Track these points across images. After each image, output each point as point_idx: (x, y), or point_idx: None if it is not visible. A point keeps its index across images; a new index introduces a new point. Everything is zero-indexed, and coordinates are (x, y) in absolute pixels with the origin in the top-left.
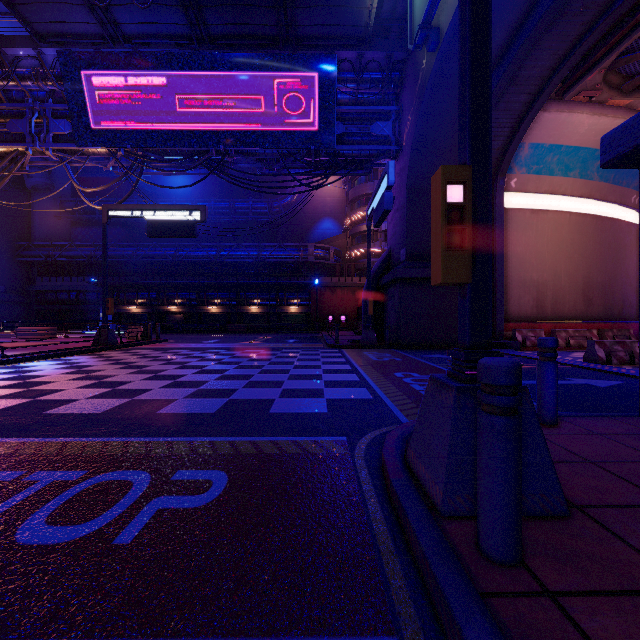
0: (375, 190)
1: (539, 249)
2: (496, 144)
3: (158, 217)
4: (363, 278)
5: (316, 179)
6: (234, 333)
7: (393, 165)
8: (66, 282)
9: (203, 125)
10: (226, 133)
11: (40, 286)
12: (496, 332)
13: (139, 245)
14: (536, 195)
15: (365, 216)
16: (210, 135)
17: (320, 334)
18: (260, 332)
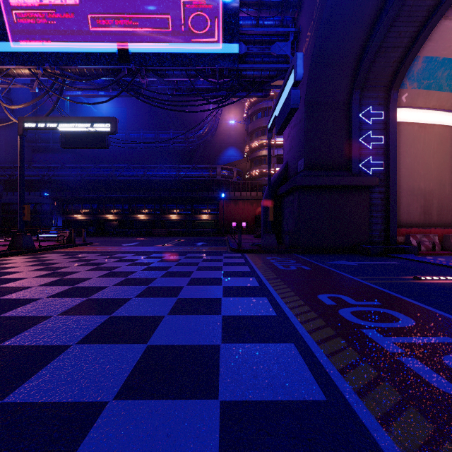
0: (278, 96)
1: (426, 160)
2: (393, 56)
3: (71, 128)
4: (259, 193)
5: (223, 117)
6: (157, 236)
7: (301, 57)
8: (26, 196)
9: (115, 44)
10: (136, 52)
11: (5, 199)
12: (389, 237)
13: (83, 167)
14: (423, 111)
15: (261, 144)
16: (122, 54)
17: (225, 237)
18: (178, 235)
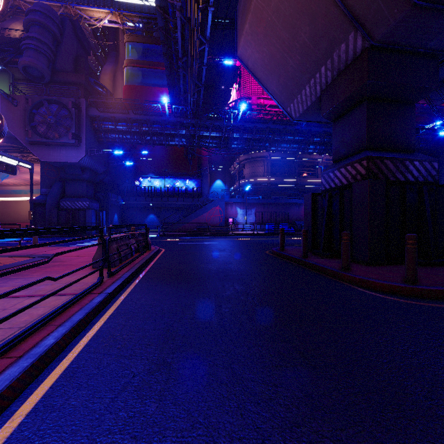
0: None
1: None
2: None
3: None
4: None
5: None
6: None
7: None
8: None
9: None
10: None
11: None
12: None
13: None
14: None
15: None
16: None
17: None
18: None
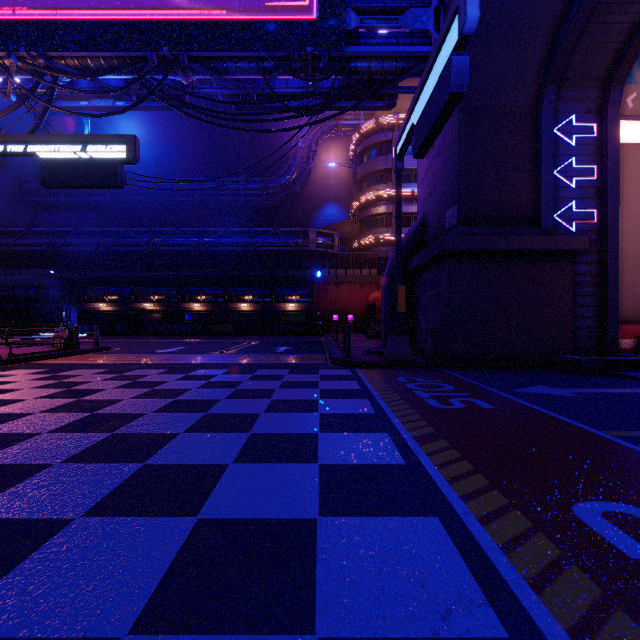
0: (419, 86)
1: None
2: (619, 22)
3: (59, 154)
4: (374, 270)
5: (318, 158)
6: (218, 336)
7: None
8: (23, 275)
9: (135, 12)
10: (172, 25)
11: None
12: (607, 340)
13: (108, 231)
14: None
15: (376, 196)
16: (147, 29)
17: (322, 338)
18: (250, 335)
